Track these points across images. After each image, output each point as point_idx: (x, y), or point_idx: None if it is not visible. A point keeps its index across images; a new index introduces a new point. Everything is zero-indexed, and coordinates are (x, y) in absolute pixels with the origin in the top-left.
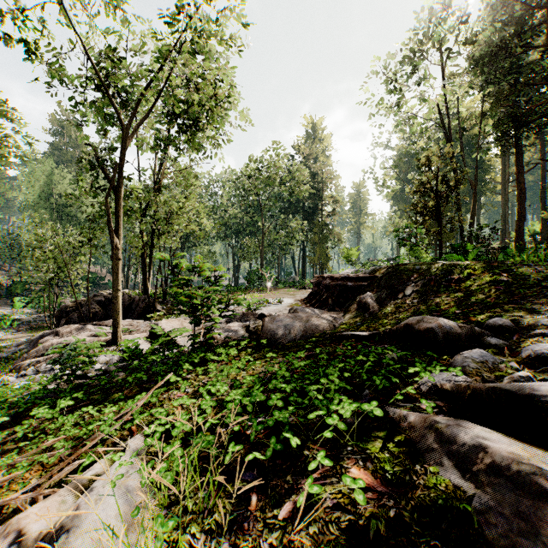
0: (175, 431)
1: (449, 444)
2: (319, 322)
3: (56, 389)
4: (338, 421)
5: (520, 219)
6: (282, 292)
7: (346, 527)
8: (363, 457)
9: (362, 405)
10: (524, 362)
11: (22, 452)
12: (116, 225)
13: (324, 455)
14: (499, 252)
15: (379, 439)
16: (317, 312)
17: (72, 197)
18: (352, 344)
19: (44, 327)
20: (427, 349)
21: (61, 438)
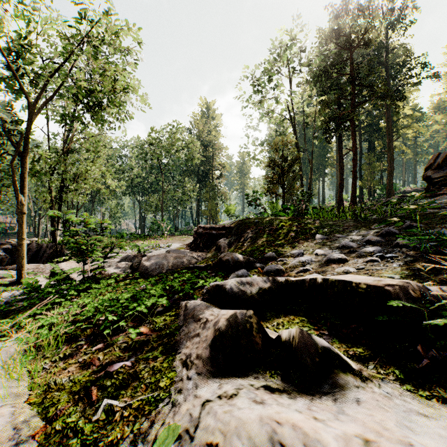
0: (45, 322)
1: (186, 311)
2: (184, 259)
3: None
4: (144, 308)
5: (341, 187)
6: (177, 238)
7: (122, 347)
8: (151, 324)
9: (159, 299)
10: (261, 275)
11: None
12: (21, 185)
13: (132, 326)
14: (303, 211)
15: (165, 316)
16: (186, 253)
17: None
18: (193, 272)
19: None
20: (226, 272)
21: None
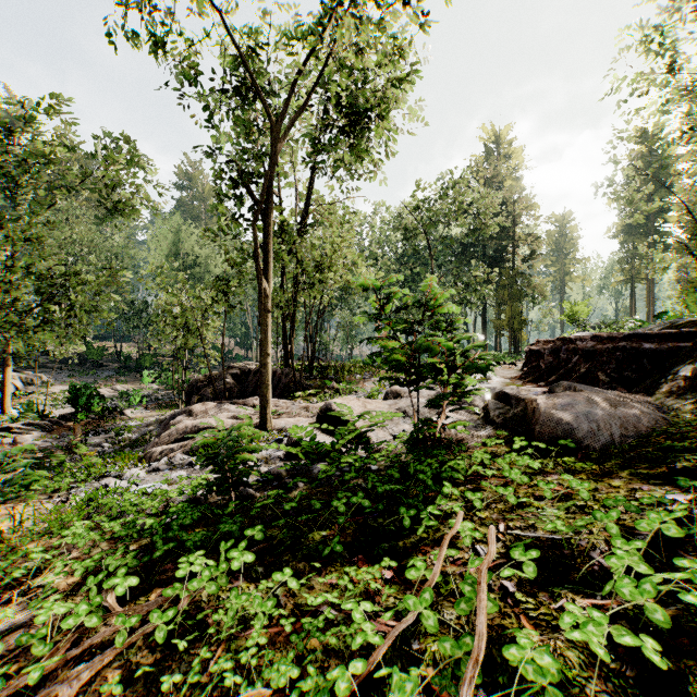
0: None
1: None
2: (636, 410)
3: (203, 501)
4: None
5: None
6: None
7: None
8: None
9: None
10: None
11: (165, 693)
12: (264, 263)
13: None
14: None
15: None
16: (608, 393)
17: (199, 256)
18: None
19: (173, 406)
20: None
21: (259, 696)
